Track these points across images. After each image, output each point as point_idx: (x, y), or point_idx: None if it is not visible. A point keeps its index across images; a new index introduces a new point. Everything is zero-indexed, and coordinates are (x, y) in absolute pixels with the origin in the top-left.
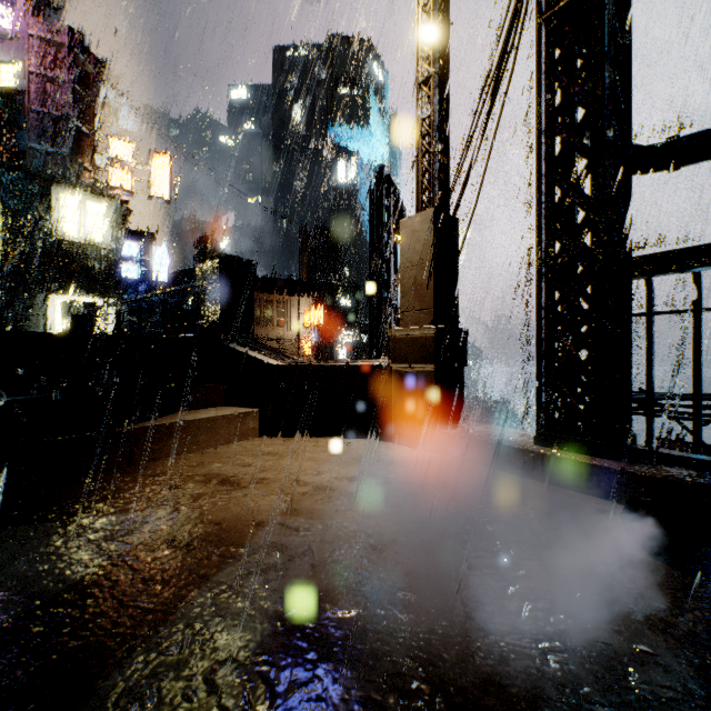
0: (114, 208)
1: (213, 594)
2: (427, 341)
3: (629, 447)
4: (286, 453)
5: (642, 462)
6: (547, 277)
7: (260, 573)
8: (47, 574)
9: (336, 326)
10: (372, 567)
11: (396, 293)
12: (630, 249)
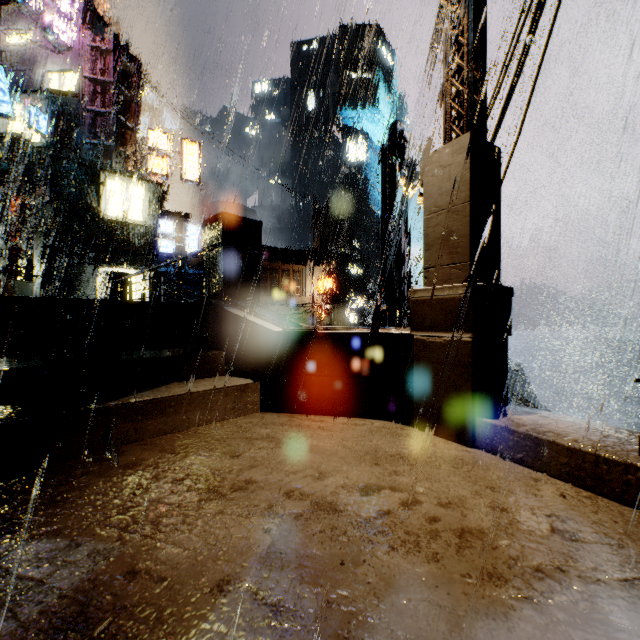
0: (152, 190)
1: None
2: (461, 303)
3: None
4: (284, 438)
5: None
6: None
7: None
8: None
9: (347, 292)
10: None
11: (409, 255)
12: None
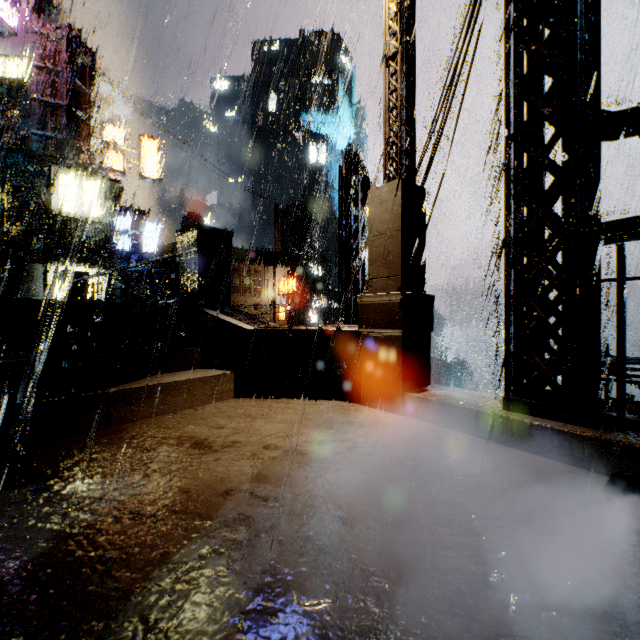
0: (108, 187)
1: (173, 578)
2: (394, 307)
3: (601, 413)
4: (258, 415)
5: (616, 430)
6: (515, 243)
7: (224, 552)
8: (3, 550)
9: (308, 293)
10: (343, 545)
11: (363, 263)
12: (599, 215)
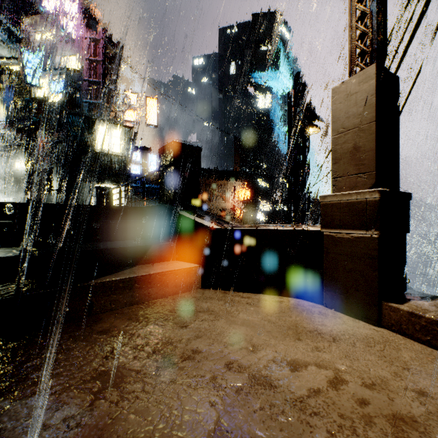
0: (126, 132)
1: None
2: (367, 206)
3: None
4: (221, 312)
5: None
6: None
7: None
8: None
9: (258, 200)
10: None
11: (308, 171)
12: None
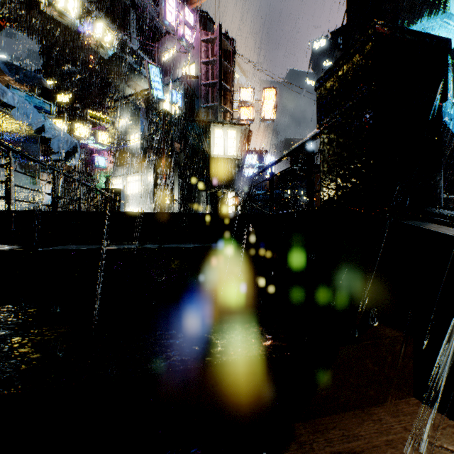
0: (242, 131)
1: None
2: None
3: None
4: None
5: None
6: None
7: None
8: None
9: None
10: None
11: None
12: None
